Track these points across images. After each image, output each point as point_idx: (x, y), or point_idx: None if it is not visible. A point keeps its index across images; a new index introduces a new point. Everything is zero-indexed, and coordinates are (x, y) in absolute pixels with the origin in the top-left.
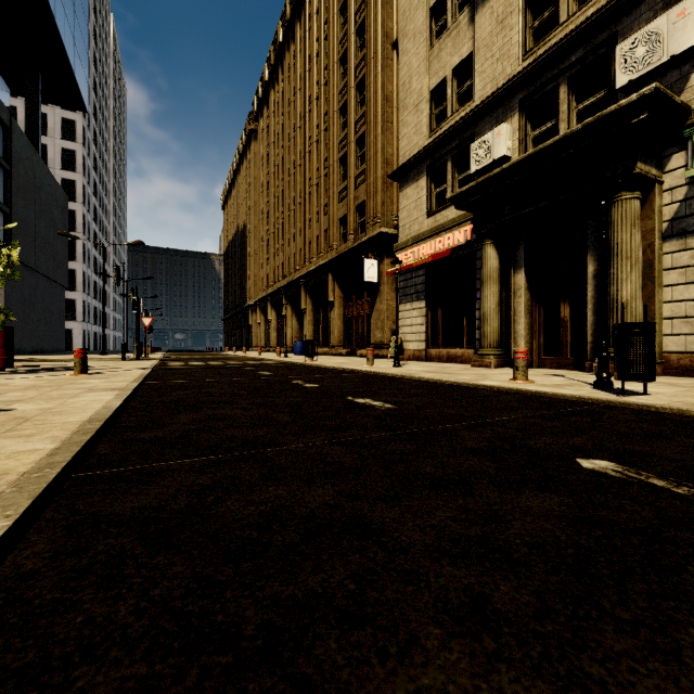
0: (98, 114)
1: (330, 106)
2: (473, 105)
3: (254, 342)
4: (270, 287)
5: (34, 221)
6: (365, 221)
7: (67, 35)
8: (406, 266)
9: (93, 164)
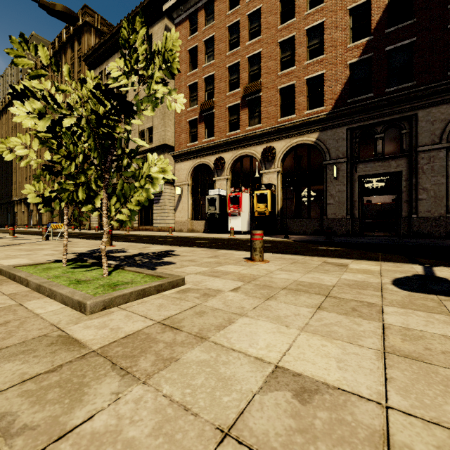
0: None
1: None
2: None
3: (19, 222)
4: None
5: None
6: None
7: None
8: None
9: None
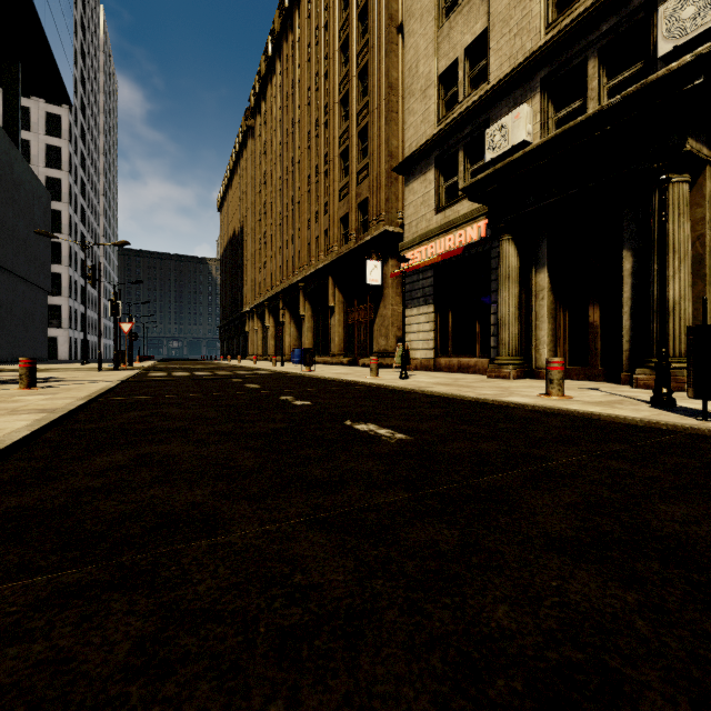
0: (86, 110)
1: (330, 98)
2: (487, 87)
3: (251, 350)
4: (267, 293)
5: (11, 220)
6: (368, 220)
7: (48, 20)
8: (412, 266)
9: (81, 162)
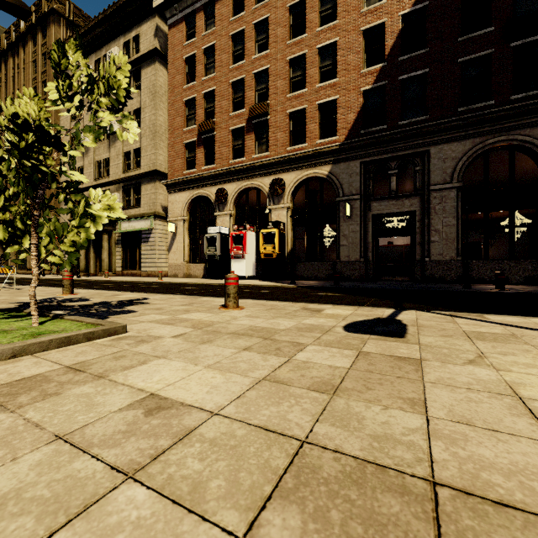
0: None
1: None
2: (83, 185)
3: None
4: None
5: None
6: None
7: None
8: None
9: None
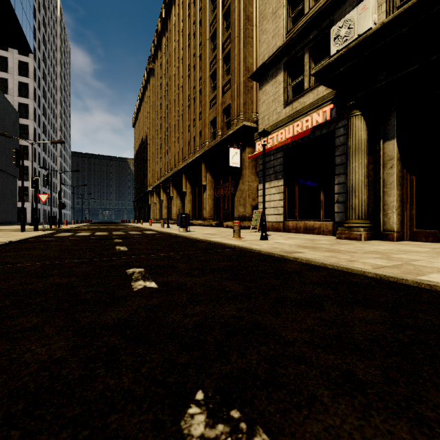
0: (47, 61)
1: (203, 37)
2: None
3: (152, 216)
4: (162, 177)
5: None
6: (230, 120)
7: None
8: (266, 149)
9: (43, 94)
